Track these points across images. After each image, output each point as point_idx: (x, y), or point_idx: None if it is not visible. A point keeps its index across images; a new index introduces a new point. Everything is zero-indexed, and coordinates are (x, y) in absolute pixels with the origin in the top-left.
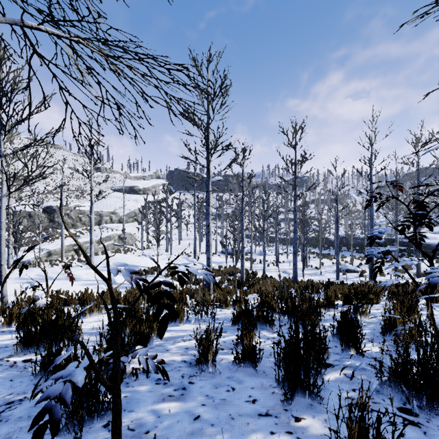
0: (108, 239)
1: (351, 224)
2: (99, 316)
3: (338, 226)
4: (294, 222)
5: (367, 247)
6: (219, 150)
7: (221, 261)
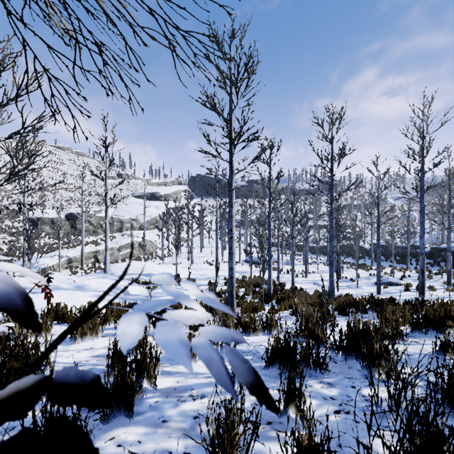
0: (128, 246)
1: (392, 231)
2: (94, 341)
3: (379, 233)
4: (330, 227)
5: (409, 257)
6: (244, 140)
7: (245, 271)
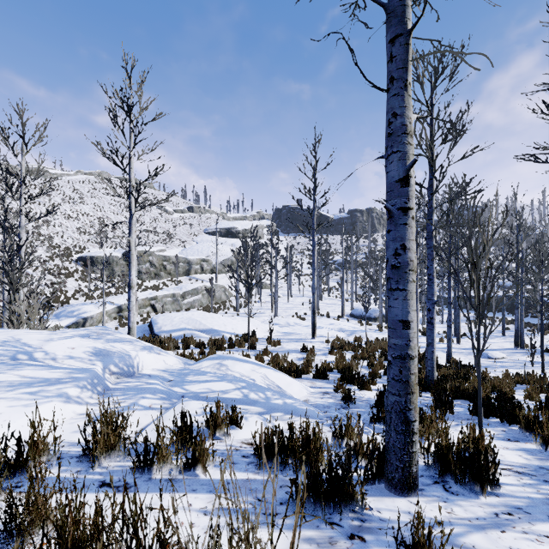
0: (194, 292)
1: None
2: None
3: None
4: None
5: None
6: None
7: (354, 329)
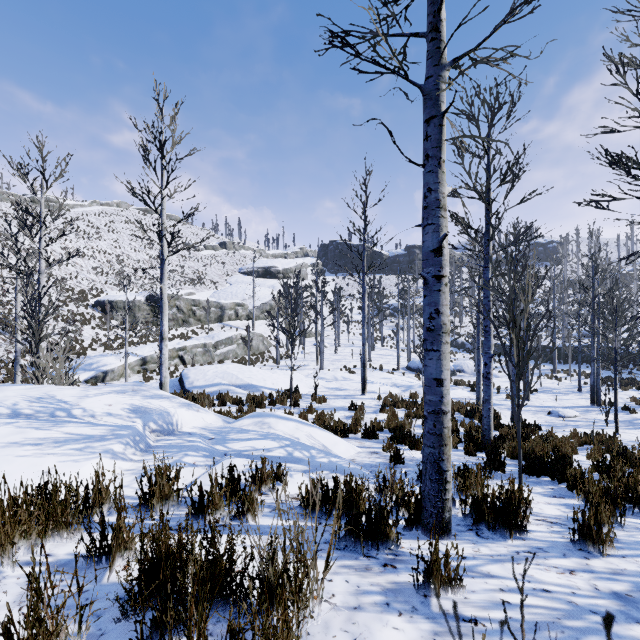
0: (228, 341)
1: None
2: None
3: None
4: None
5: None
6: None
7: (410, 385)
